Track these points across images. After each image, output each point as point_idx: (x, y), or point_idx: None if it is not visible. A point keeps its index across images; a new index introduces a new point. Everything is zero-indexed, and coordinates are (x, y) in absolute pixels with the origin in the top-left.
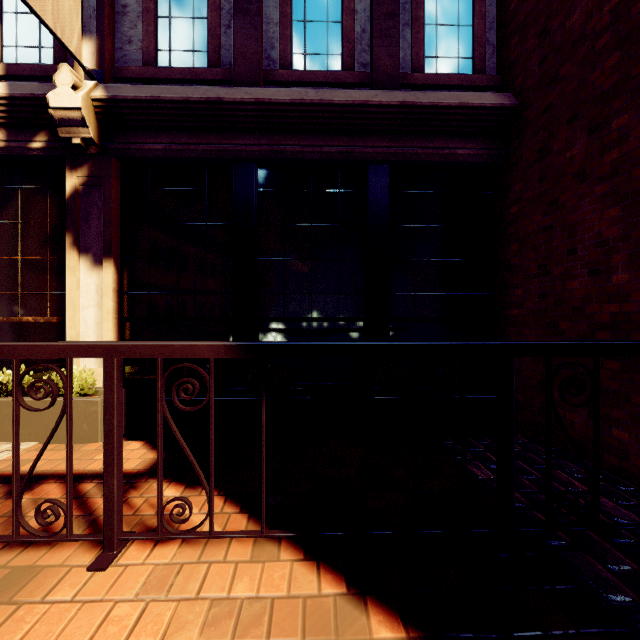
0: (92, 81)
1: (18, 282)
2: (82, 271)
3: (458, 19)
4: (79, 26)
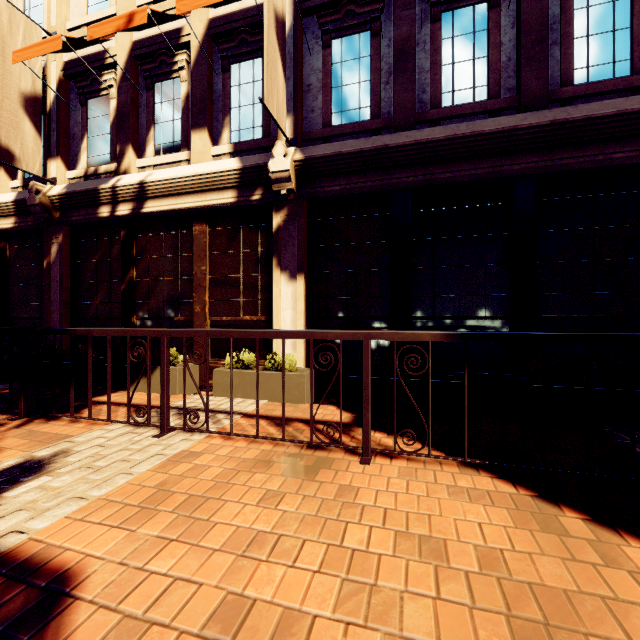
0: (292, 148)
1: (240, 292)
2: (282, 283)
3: (613, 25)
4: (285, 111)
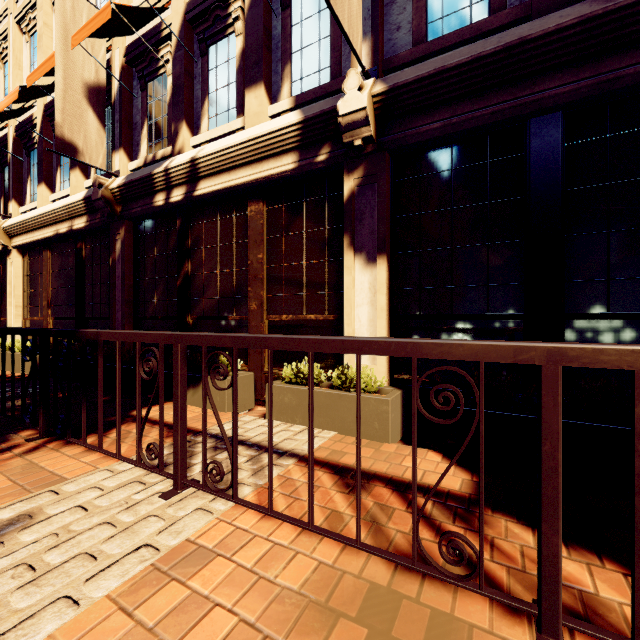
0: (370, 79)
1: (303, 284)
2: (356, 270)
3: None
4: (361, 29)
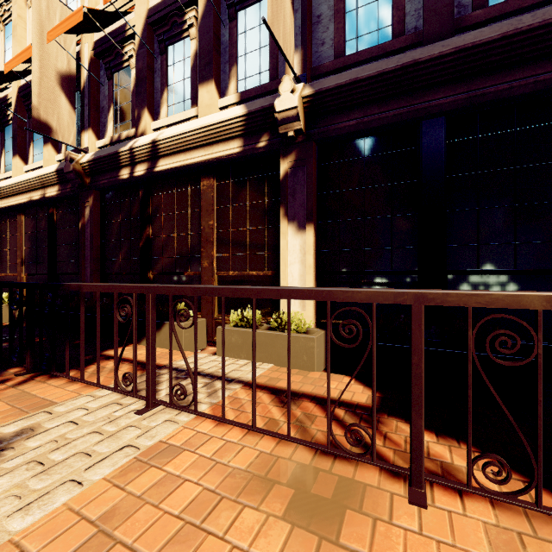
0: (301, 84)
1: (247, 246)
2: (290, 235)
3: None
4: (293, 43)
